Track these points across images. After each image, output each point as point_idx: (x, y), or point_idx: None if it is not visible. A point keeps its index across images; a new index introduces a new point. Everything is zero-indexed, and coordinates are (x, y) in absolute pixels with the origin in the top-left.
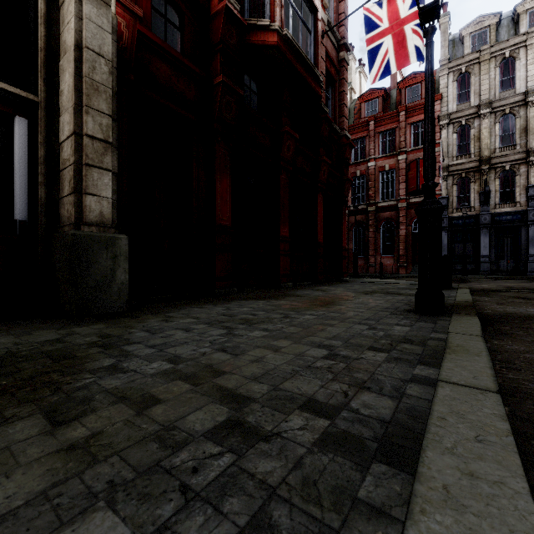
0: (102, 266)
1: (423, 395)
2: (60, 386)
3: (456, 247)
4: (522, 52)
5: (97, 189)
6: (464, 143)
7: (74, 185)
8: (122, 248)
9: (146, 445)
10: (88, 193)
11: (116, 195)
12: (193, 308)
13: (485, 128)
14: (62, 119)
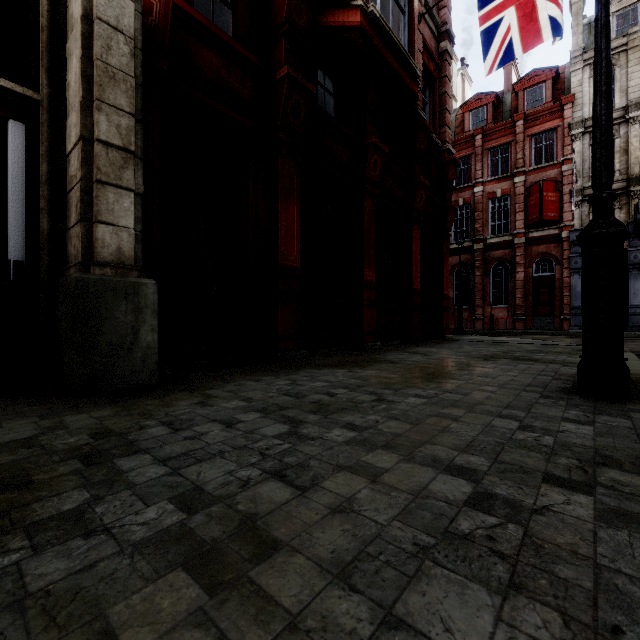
0: (119, 323)
1: None
2: None
3: None
4: None
5: (113, 216)
6: None
7: (81, 210)
8: (148, 297)
9: None
10: (101, 221)
11: (141, 225)
12: (245, 381)
13: (635, 137)
14: (69, 122)
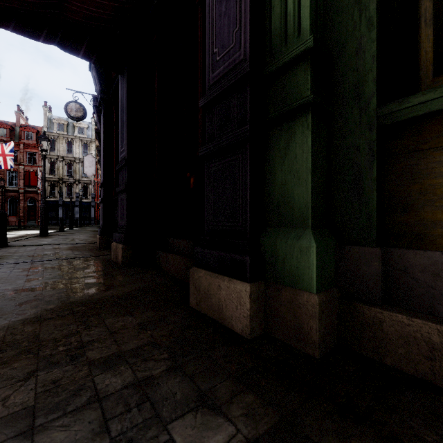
0: None
1: None
2: None
3: (50, 213)
4: (75, 142)
5: None
6: (53, 169)
7: None
8: None
9: None
10: None
11: None
12: None
13: (61, 166)
14: None
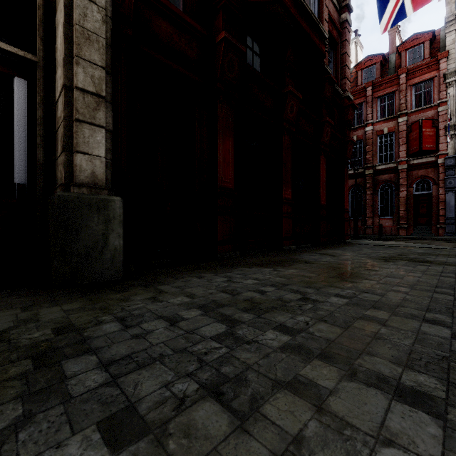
0: (93, 231)
1: None
2: None
3: None
4: None
5: (88, 147)
6: None
7: (64, 143)
8: (115, 211)
9: None
10: (79, 151)
11: (110, 154)
12: (190, 277)
13: None
14: (57, 76)
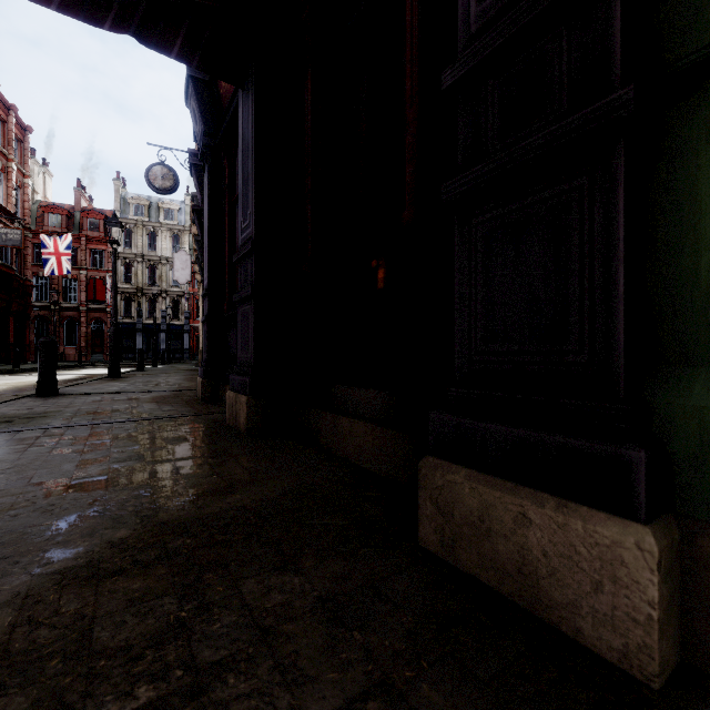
0: None
1: None
2: None
3: (124, 342)
4: (160, 232)
5: None
6: (129, 274)
7: None
8: None
9: None
10: None
11: None
12: None
13: (140, 270)
14: None
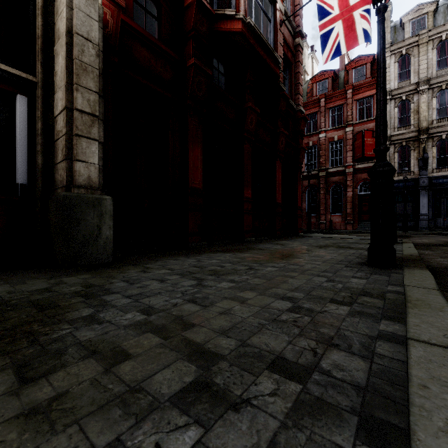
0: (89, 223)
1: (395, 354)
2: (38, 337)
3: (397, 206)
4: None
5: (85, 156)
6: (404, 115)
7: (66, 153)
8: (107, 207)
9: (109, 412)
10: (78, 159)
11: (102, 162)
12: (168, 260)
13: (423, 103)
14: (56, 96)
